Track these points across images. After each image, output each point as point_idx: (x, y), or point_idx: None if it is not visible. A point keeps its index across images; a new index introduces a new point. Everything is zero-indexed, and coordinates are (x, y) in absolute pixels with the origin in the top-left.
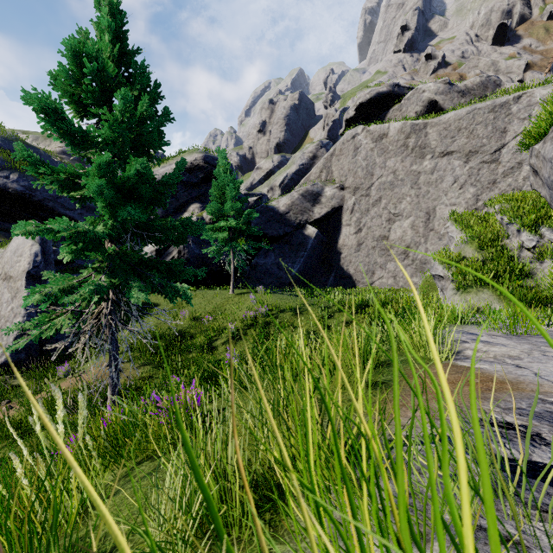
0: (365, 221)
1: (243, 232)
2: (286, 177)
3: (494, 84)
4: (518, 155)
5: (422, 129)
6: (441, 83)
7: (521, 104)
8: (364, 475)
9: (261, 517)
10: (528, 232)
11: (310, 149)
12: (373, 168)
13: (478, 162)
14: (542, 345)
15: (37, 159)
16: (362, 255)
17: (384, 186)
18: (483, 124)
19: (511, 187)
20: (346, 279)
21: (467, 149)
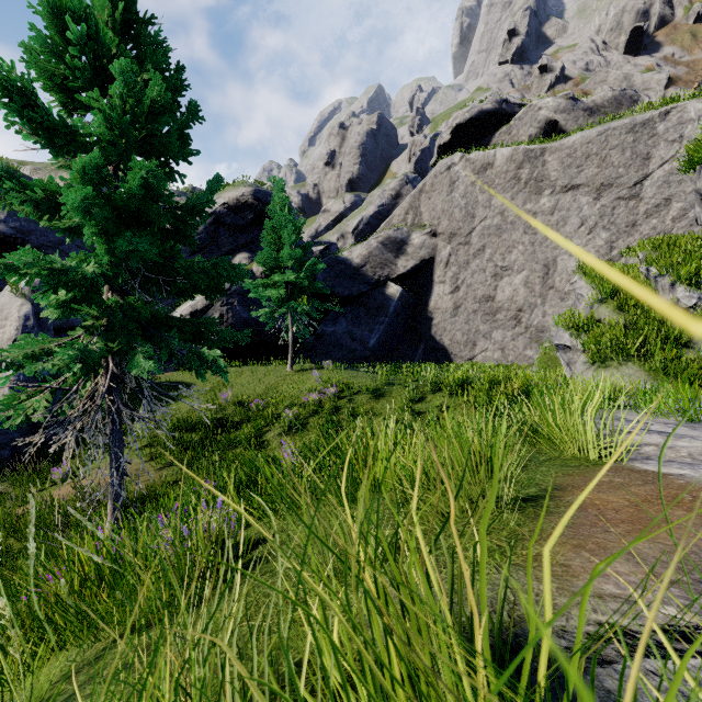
0: (464, 277)
1: (305, 290)
2: (361, 221)
3: (631, 100)
4: (666, 188)
5: (538, 156)
6: (562, 98)
7: (669, 121)
8: None
9: None
10: (685, 286)
11: (392, 185)
12: (475, 208)
13: (612, 199)
14: None
15: (2, 169)
16: (460, 321)
17: (488, 231)
18: (619, 149)
19: (657, 230)
20: (440, 352)
21: (597, 181)
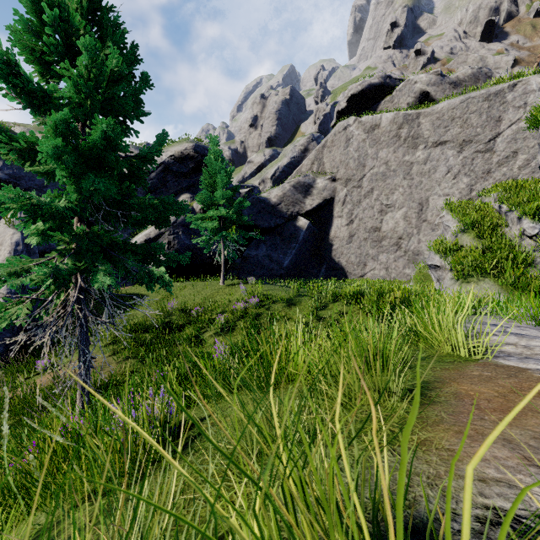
0: (357, 213)
1: (233, 222)
2: (277, 170)
3: (485, 76)
4: (514, 143)
5: (414, 119)
6: (432, 74)
7: (516, 92)
8: None
9: None
10: (530, 219)
11: (301, 142)
12: (365, 160)
13: (472, 152)
14: None
15: None
16: (354, 246)
17: (376, 177)
18: (477, 113)
19: (506, 176)
20: (338, 271)
21: (460, 138)
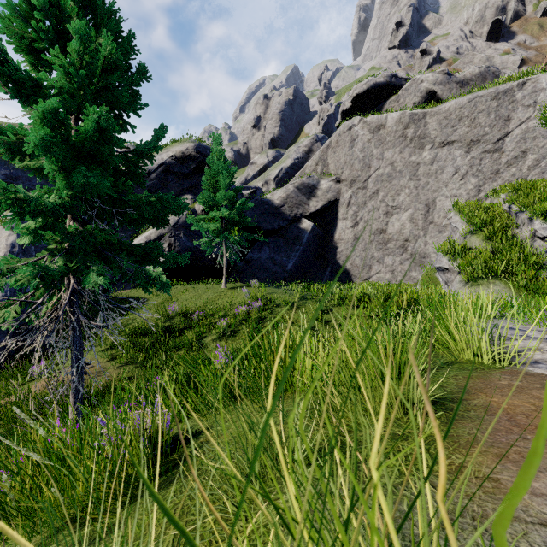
0: (362, 214)
1: (236, 224)
2: (281, 171)
3: (493, 75)
4: (523, 143)
5: (421, 118)
6: (439, 73)
7: (526, 90)
8: None
9: None
10: (541, 219)
11: (305, 142)
12: (370, 160)
13: (480, 152)
14: None
15: None
16: (359, 249)
17: (381, 178)
18: (485, 112)
19: (515, 177)
20: (343, 274)
21: (468, 138)
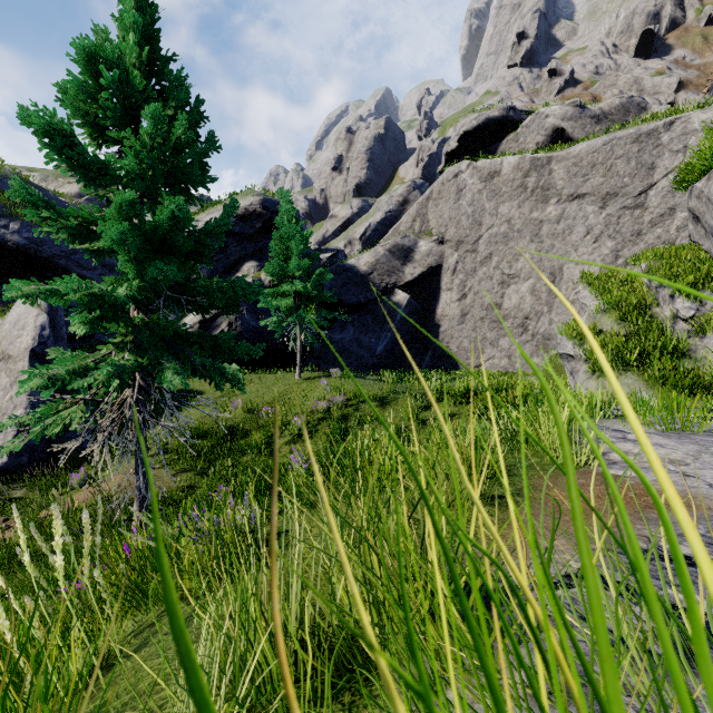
0: (472, 285)
1: (312, 299)
2: (368, 228)
3: (638, 107)
4: (670, 198)
5: (544, 164)
6: (569, 105)
7: (674, 132)
8: (537, 701)
9: (337, 698)
10: (684, 297)
11: (400, 191)
12: (482, 216)
13: (618, 208)
14: (711, 445)
15: (40, 199)
16: (467, 328)
17: (495, 239)
18: (624, 159)
19: (661, 239)
20: (447, 360)
21: (603, 190)
